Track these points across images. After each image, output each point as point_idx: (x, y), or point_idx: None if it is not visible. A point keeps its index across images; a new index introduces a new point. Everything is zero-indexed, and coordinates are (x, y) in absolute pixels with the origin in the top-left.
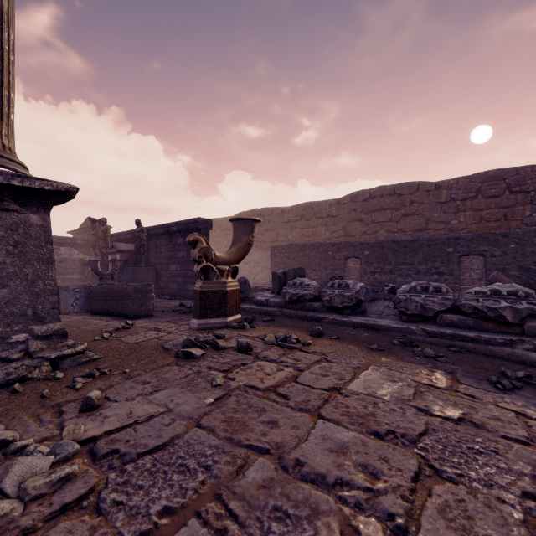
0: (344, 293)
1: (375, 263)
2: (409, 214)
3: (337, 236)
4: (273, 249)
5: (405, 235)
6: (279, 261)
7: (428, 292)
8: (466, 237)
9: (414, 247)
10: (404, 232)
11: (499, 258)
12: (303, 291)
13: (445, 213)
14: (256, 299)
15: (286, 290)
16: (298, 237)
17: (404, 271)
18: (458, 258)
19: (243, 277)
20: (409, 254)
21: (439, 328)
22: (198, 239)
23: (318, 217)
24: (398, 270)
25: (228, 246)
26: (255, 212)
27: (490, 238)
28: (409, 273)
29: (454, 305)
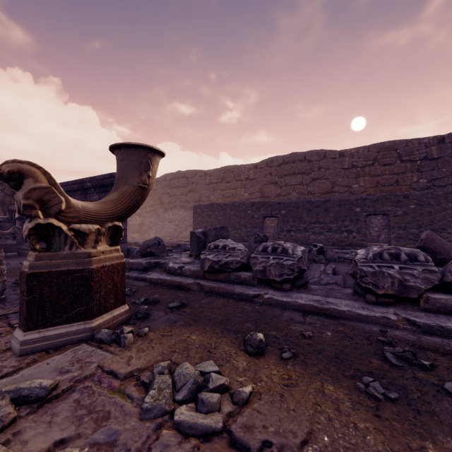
0: (283, 261)
1: (291, 221)
2: (317, 178)
3: (254, 197)
4: (196, 208)
5: (314, 197)
6: (201, 220)
7: (400, 261)
8: (372, 198)
9: (326, 207)
10: (313, 194)
11: (401, 217)
12: (227, 258)
13: (348, 178)
14: (168, 266)
15: (205, 255)
16: (219, 198)
17: (317, 229)
18: (365, 217)
19: (156, 237)
20: (321, 213)
21: (431, 318)
22: (24, 172)
23: (238, 179)
24: (311, 228)
25: (154, 206)
26: (179, 174)
27: (393, 199)
28: (322, 231)
29: (442, 280)
